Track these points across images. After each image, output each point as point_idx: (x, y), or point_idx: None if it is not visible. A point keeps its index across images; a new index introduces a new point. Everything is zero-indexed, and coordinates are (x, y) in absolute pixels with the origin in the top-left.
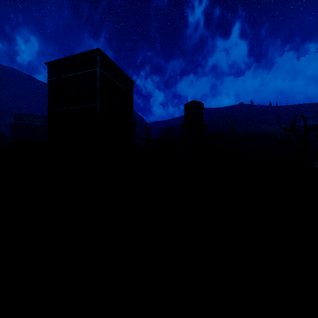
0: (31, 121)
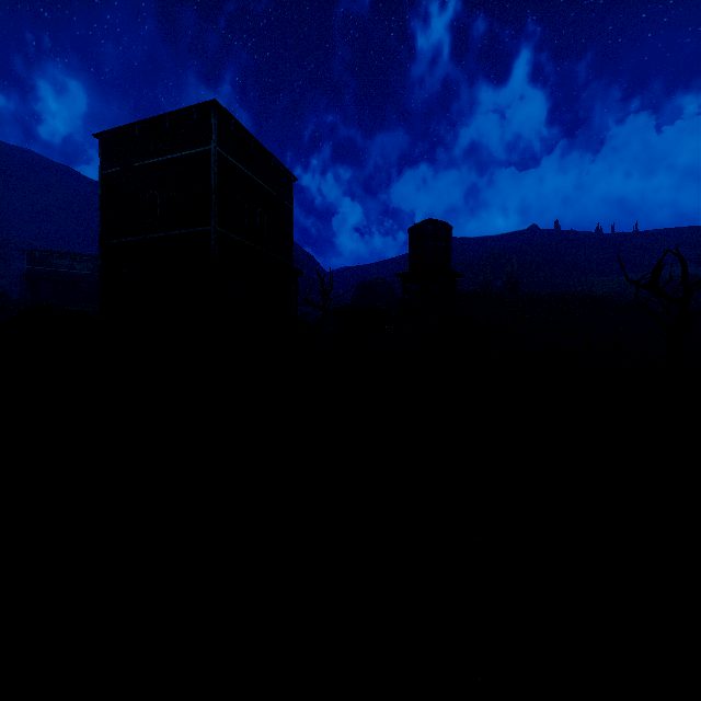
0: (66, 267)
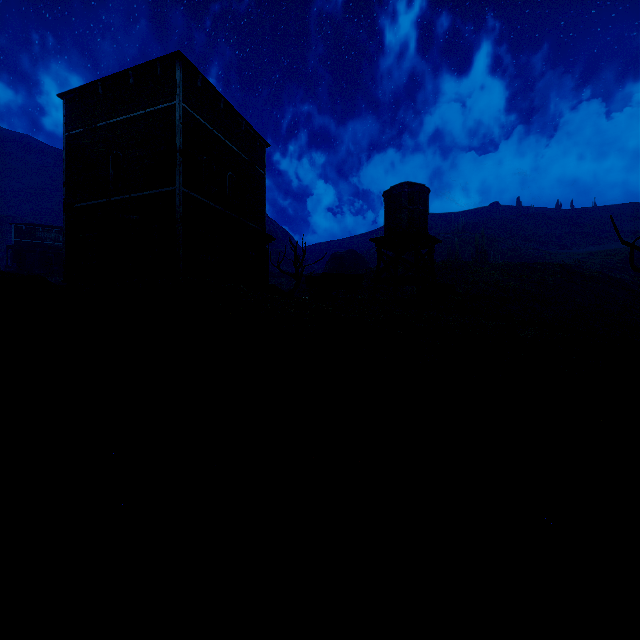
0: (52, 239)
